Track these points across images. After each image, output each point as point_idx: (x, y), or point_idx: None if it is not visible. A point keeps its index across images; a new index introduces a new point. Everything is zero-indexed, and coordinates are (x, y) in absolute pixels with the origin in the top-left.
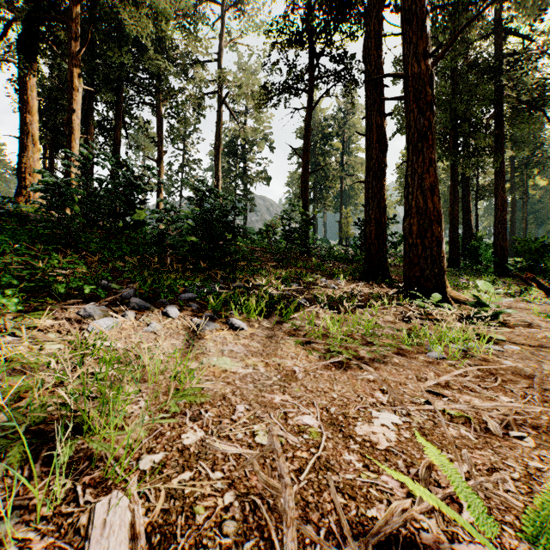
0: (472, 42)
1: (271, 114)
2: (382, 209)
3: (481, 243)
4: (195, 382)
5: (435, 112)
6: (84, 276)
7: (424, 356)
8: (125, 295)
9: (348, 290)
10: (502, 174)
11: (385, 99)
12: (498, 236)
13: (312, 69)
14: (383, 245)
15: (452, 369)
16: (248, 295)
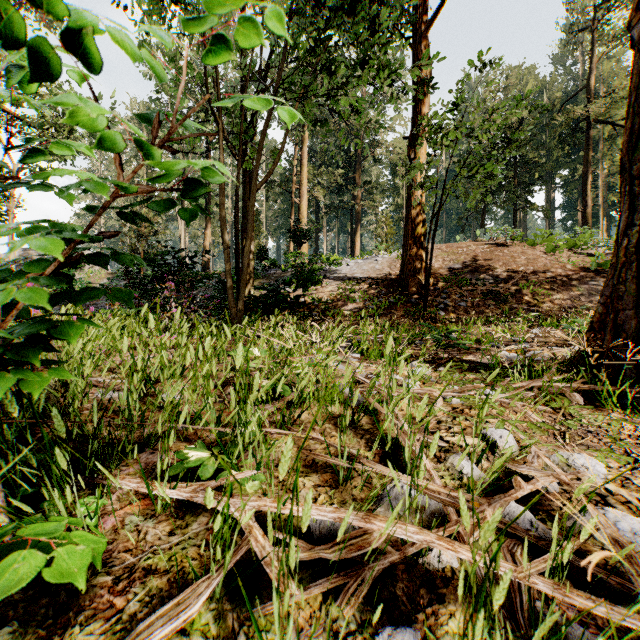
0: None
1: None
2: None
3: None
4: None
5: None
6: None
7: None
8: None
9: None
10: None
11: None
12: None
13: None
14: None
15: None
16: None
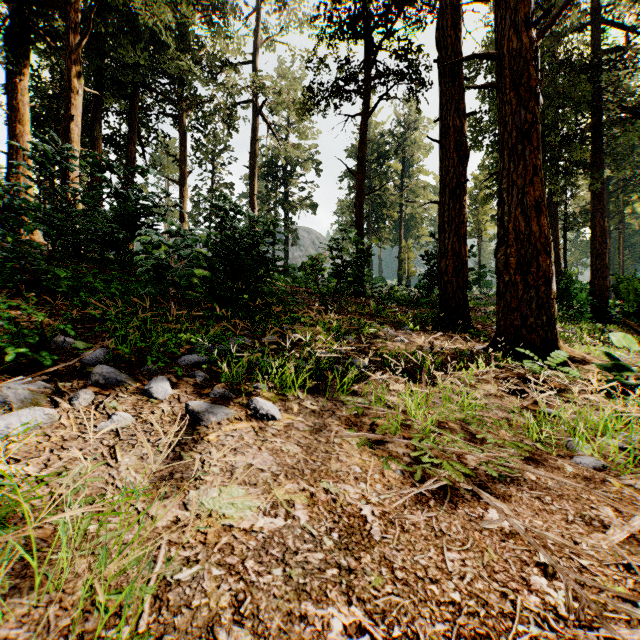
0: (563, 35)
1: (317, 130)
2: (462, 237)
3: (576, 282)
4: (154, 577)
5: (541, 102)
6: (27, 330)
7: (570, 463)
8: (90, 359)
9: (424, 344)
10: (601, 197)
11: (471, 87)
12: (595, 274)
13: (368, 65)
14: (463, 284)
15: (633, 495)
16: (285, 355)
